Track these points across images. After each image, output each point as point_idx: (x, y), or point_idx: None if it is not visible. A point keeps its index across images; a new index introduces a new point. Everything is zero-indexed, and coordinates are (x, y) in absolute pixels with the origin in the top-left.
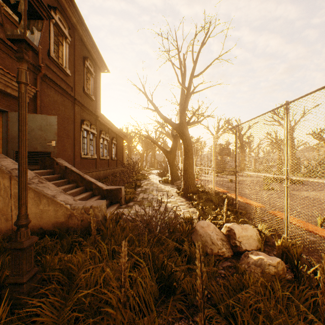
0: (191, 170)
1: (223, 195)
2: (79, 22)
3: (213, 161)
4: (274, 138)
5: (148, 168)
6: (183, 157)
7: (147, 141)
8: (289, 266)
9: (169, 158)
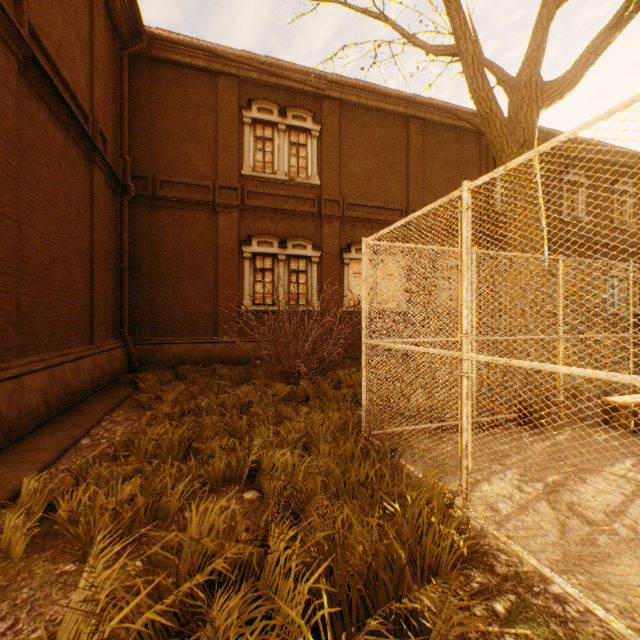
0: None
1: None
2: (599, 151)
3: None
4: None
5: None
6: None
7: None
8: None
9: None
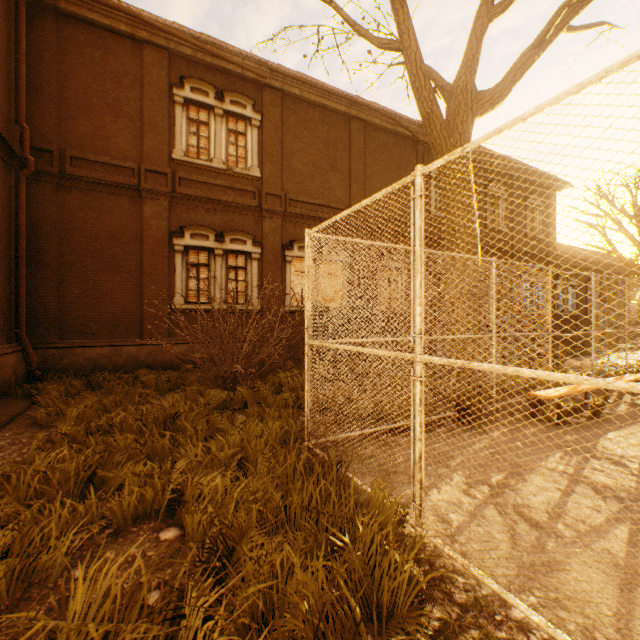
0: None
1: None
2: (516, 168)
3: None
4: None
5: None
6: None
7: None
8: None
9: None
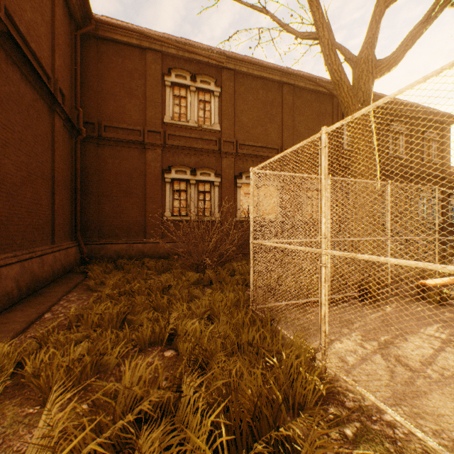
0: None
1: None
2: (414, 110)
3: None
4: None
5: None
6: None
7: None
8: None
9: None
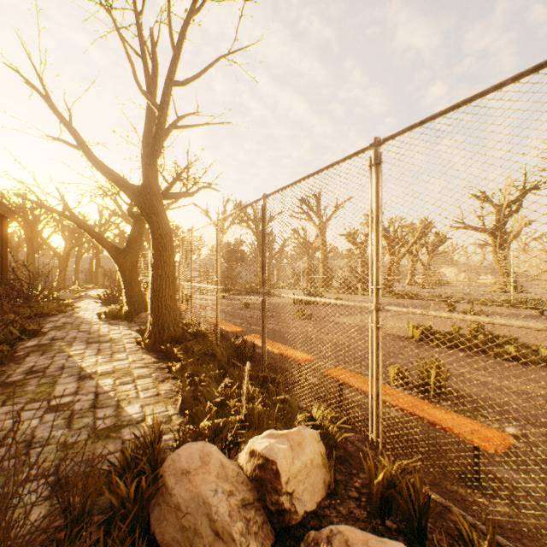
0: (171, 290)
1: (237, 343)
2: None
3: (217, 270)
4: (303, 238)
5: (80, 286)
6: (152, 262)
7: (77, 229)
8: (398, 525)
9: (124, 264)
